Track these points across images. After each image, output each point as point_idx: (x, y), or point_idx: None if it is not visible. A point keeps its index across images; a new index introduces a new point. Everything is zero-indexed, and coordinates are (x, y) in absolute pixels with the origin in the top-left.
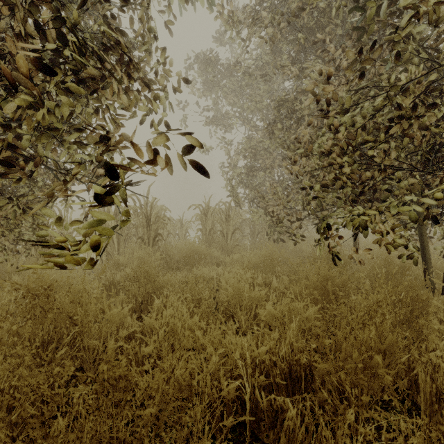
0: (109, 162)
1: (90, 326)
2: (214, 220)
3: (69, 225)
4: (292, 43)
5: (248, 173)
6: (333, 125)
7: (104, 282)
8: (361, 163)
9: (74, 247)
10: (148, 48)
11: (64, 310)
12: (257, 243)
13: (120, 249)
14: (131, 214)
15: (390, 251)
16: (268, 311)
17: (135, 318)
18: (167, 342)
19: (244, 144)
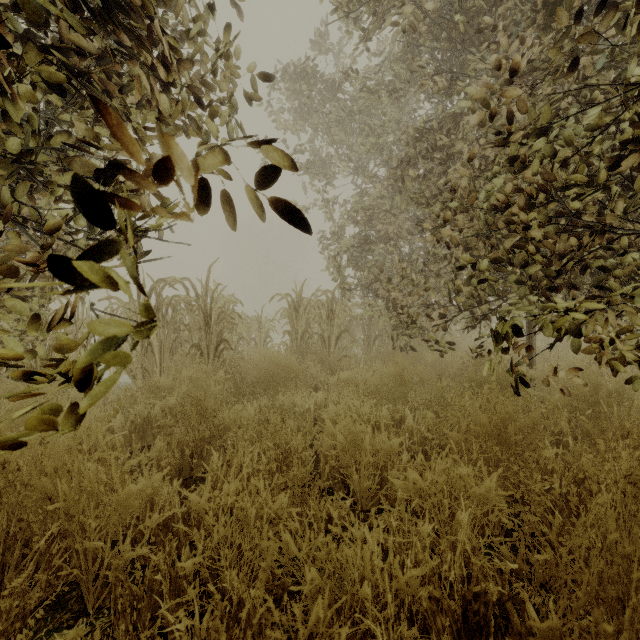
0: (74, 184)
1: (88, 514)
2: (309, 319)
3: (54, 329)
4: (433, 40)
5: (361, 247)
6: (516, 158)
7: (133, 418)
8: (558, 223)
9: (53, 370)
10: (201, 28)
11: (39, 485)
12: (374, 353)
13: (164, 363)
14: (182, 308)
15: (615, 372)
16: (411, 483)
17: (176, 490)
18: (230, 541)
19: (355, 203)
